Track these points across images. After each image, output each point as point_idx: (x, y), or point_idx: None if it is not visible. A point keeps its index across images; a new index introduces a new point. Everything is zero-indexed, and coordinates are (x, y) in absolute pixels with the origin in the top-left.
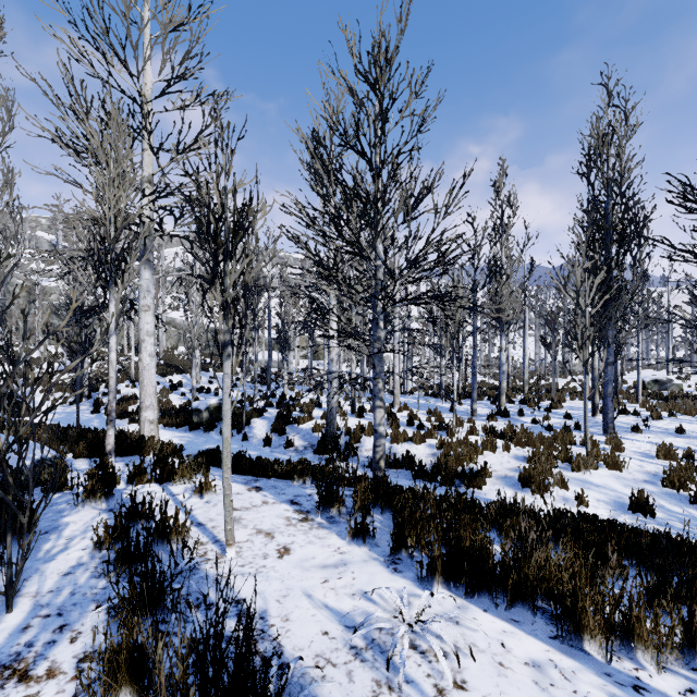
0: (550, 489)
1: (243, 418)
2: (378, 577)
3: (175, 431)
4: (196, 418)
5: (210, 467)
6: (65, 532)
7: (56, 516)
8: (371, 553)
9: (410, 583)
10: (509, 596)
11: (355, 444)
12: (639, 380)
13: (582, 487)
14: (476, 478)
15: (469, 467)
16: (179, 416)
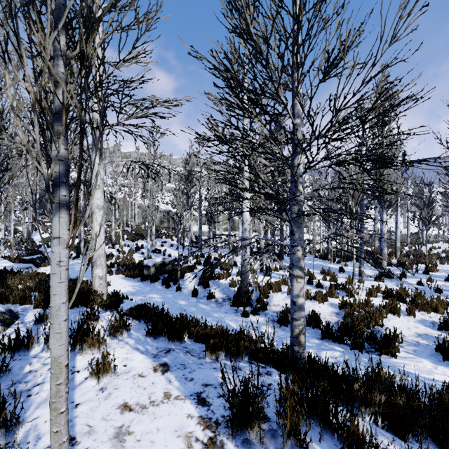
0: None
1: (178, 273)
2: None
3: (131, 281)
4: (146, 272)
5: (136, 324)
6: None
7: None
8: None
9: None
10: None
11: (264, 299)
12: None
13: None
14: (389, 345)
15: (381, 334)
16: (136, 270)
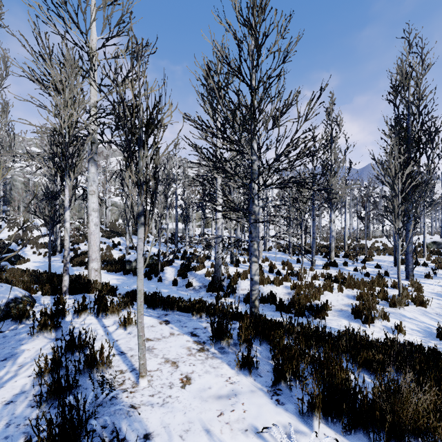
0: (376, 320)
1: (159, 267)
2: (265, 410)
3: (114, 275)
4: (128, 266)
5: (134, 303)
6: (19, 359)
7: (16, 344)
8: (256, 383)
9: (292, 417)
10: (385, 437)
11: (234, 285)
12: (425, 242)
13: (398, 319)
14: (321, 311)
15: (316, 304)
16: (117, 265)
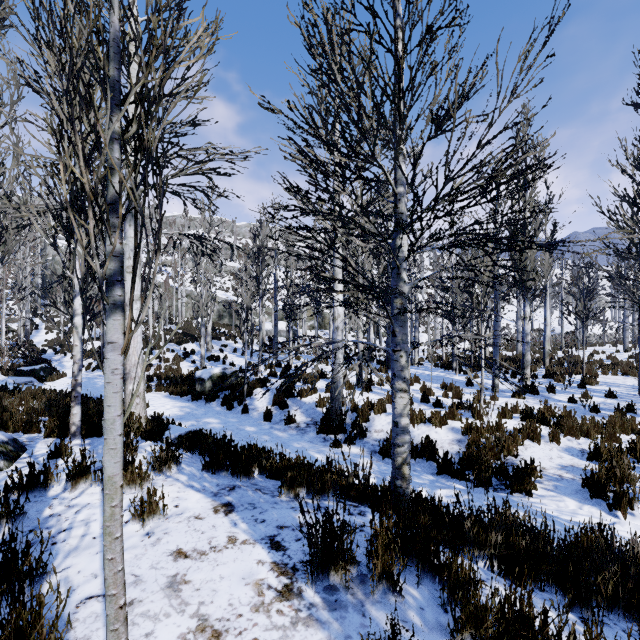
0: (637, 505)
1: (244, 389)
2: None
3: (178, 401)
4: (199, 388)
5: (188, 456)
6: None
7: None
8: None
9: None
10: None
11: (363, 423)
12: None
13: None
14: (523, 480)
15: (513, 465)
16: (184, 384)
